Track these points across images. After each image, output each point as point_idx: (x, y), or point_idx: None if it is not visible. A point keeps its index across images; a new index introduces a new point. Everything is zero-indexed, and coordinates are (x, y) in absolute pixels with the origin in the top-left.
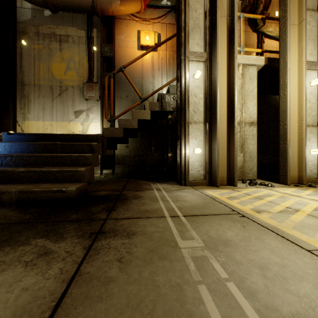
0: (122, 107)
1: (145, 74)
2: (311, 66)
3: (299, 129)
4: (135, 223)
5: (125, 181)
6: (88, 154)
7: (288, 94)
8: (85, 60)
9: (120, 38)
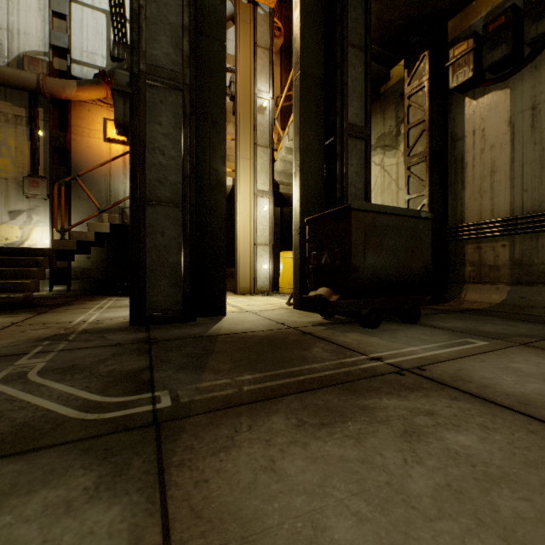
0: (83, 209)
1: (114, 172)
2: (263, 195)
3: (250, 248)
4: (69, 310)
5: (81, 297)
6: (34, 269)
7: (238, 219)
8: (27, 147)
9: (79, 124)
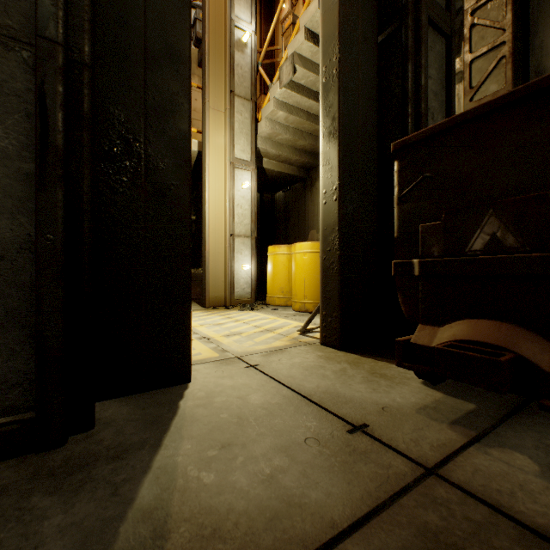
0: None
1: None
2: (242, 166)
3: (225, 240)
4: None
5: None
6: None
7: (207, 196)
8: None
9: None
